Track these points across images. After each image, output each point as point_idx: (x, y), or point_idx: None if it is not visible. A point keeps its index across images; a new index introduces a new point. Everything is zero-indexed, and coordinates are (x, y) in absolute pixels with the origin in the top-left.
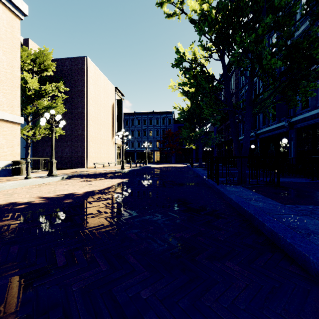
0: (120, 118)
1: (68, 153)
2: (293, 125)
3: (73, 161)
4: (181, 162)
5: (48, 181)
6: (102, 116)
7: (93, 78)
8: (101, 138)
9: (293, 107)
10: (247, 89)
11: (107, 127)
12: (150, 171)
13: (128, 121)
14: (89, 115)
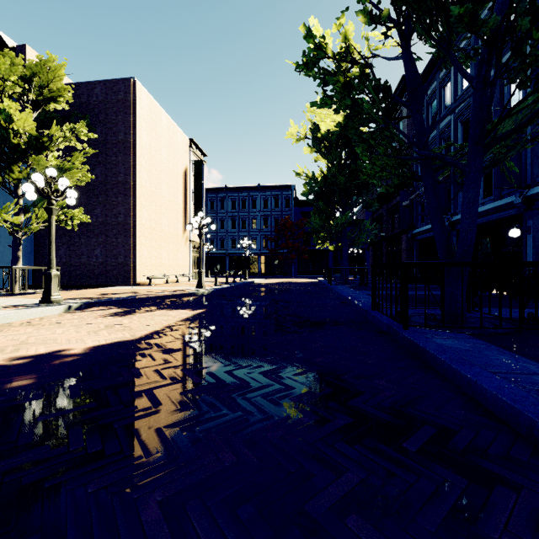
0: (199, 195)
1: (100, 258)
2: (533, 203)
3: (109, 272)
4: (307, 274)
5: (31, 315)
6: (164, 190)
7: (148, 118)
8: (163, 230)
9: (532, 167)
10: (473, 107)
11: (174, 210)
12: (252, 292)
13: (214, 203)
14: (139, 187)
